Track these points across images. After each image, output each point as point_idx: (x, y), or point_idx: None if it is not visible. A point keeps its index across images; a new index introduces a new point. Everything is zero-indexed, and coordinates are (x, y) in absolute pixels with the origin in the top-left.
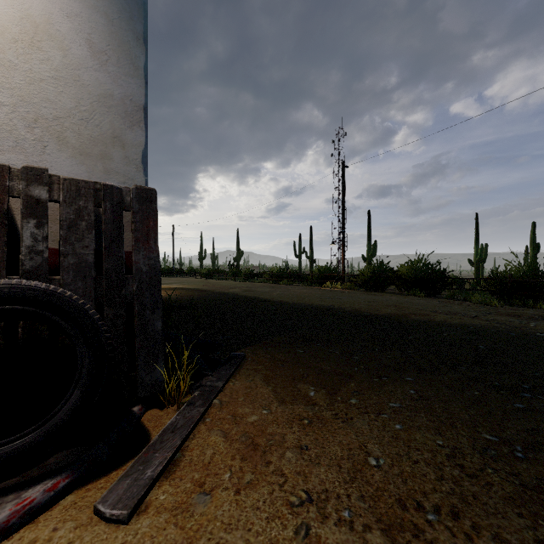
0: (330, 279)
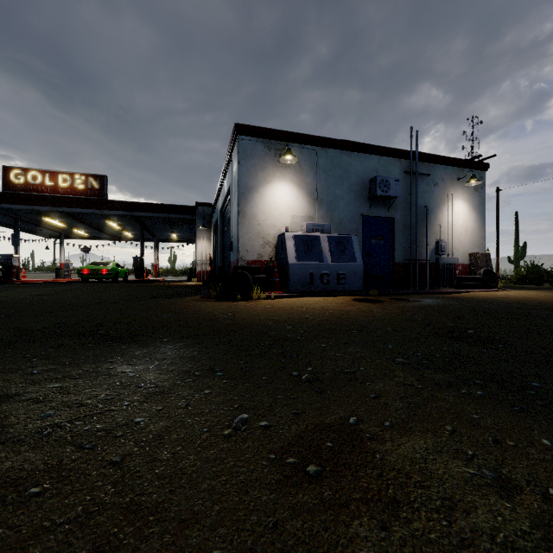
0: None
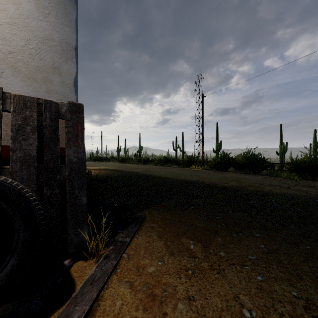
0: (194, 163)
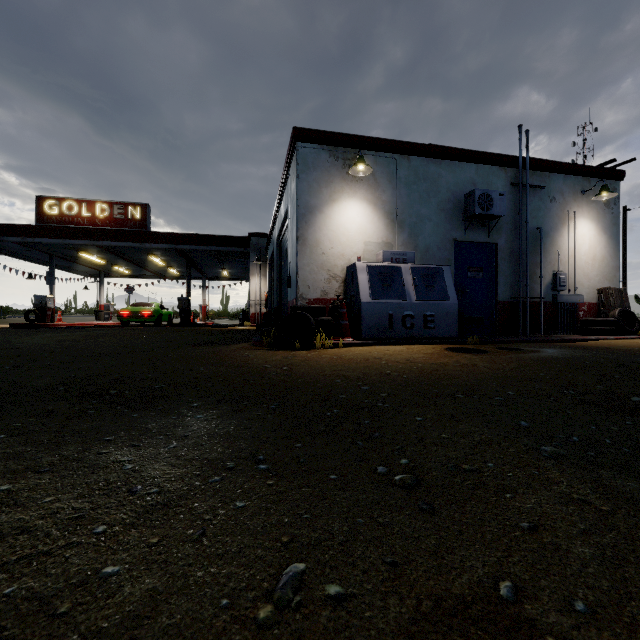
0: None
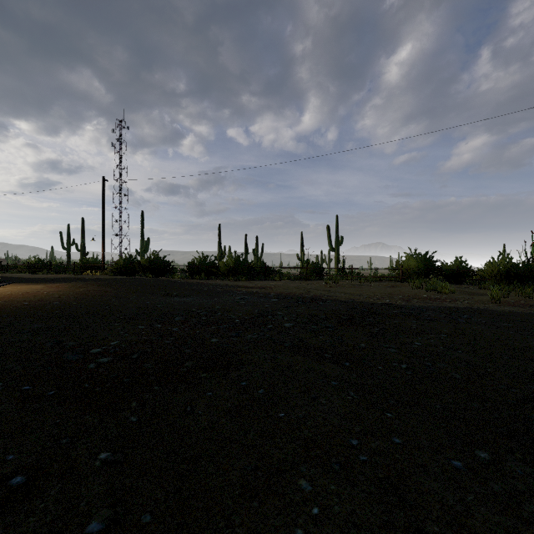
0: (93, 269)
